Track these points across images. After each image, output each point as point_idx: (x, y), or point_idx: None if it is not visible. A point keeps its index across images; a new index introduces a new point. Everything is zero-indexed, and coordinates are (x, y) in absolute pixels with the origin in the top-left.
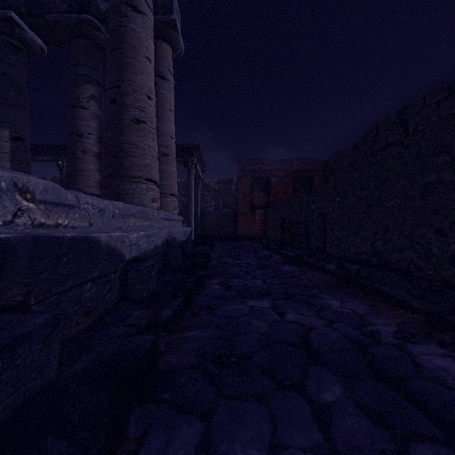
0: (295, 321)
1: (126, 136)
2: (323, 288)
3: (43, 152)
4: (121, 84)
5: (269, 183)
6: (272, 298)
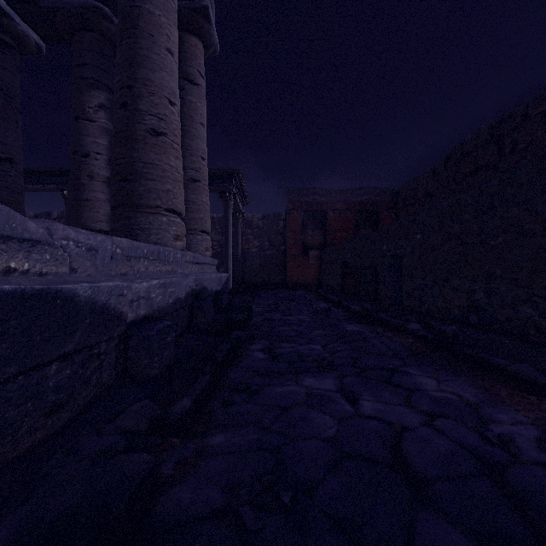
0: (376, 416)
1: (140, 152)
2: (406, 357)
3: (44, 179)
4: (134, 83)
5: (326, 219)
6: (338, 373)
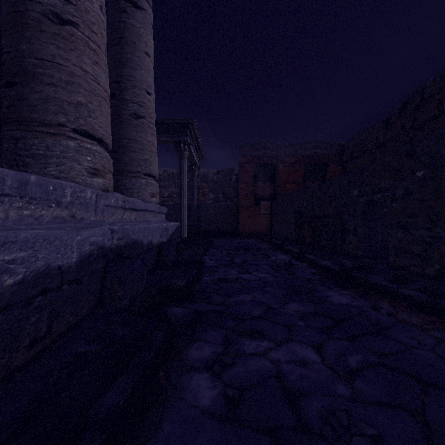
0: None
1: (33, 42)
2: None
3: None
4: None
5: (276, 171)
6: None
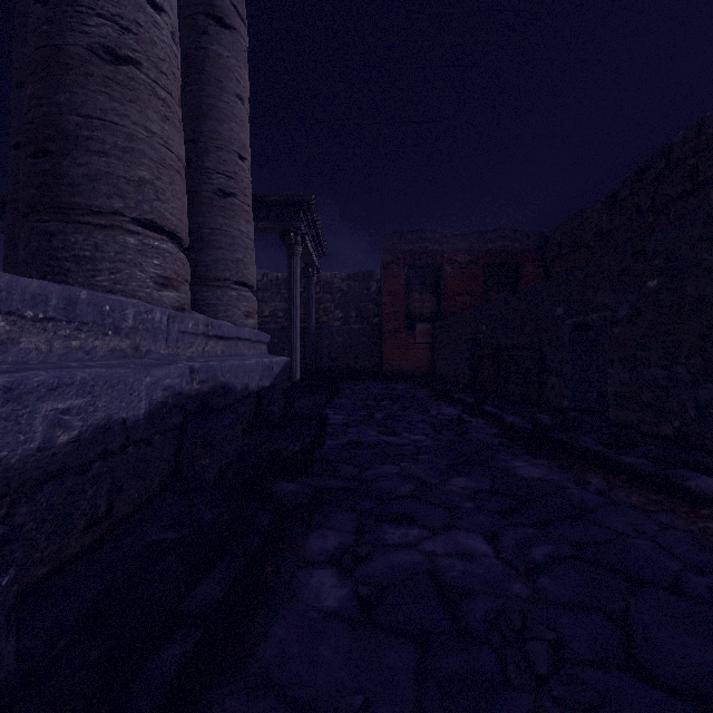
0: None
1: (75, 92)
2: None
3: None
4: None
5: (441, 276)
6: None
